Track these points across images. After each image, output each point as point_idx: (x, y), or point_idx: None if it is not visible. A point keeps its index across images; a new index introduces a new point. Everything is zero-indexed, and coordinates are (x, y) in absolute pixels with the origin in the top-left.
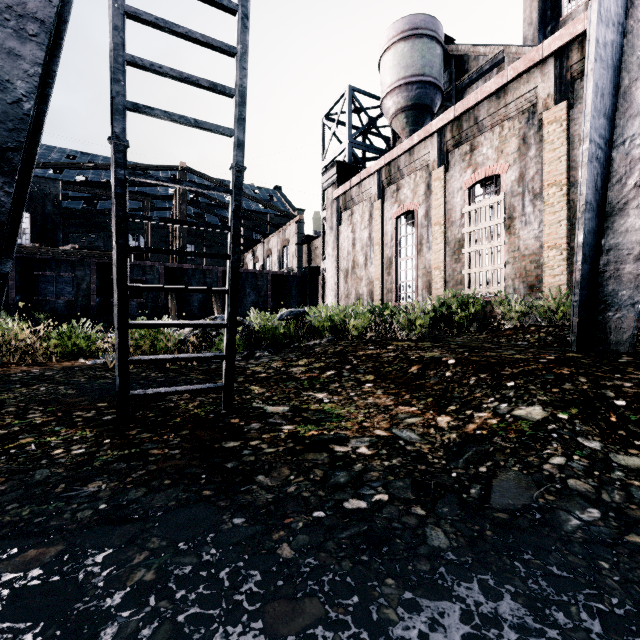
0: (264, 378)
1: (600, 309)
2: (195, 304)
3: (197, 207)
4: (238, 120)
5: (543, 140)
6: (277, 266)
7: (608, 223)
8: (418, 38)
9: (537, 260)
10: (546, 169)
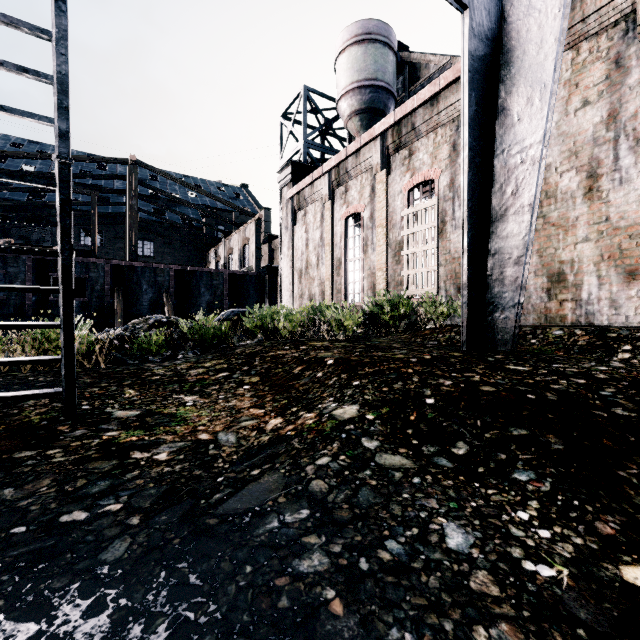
0: (152, 381)
1: (489, 310)
2: (145, 303)
3: (153, 203)
4: (58, 109)
5: None
6: (238, 265)
7: (493, 228)
8: (371, 43)
9: None
10: None
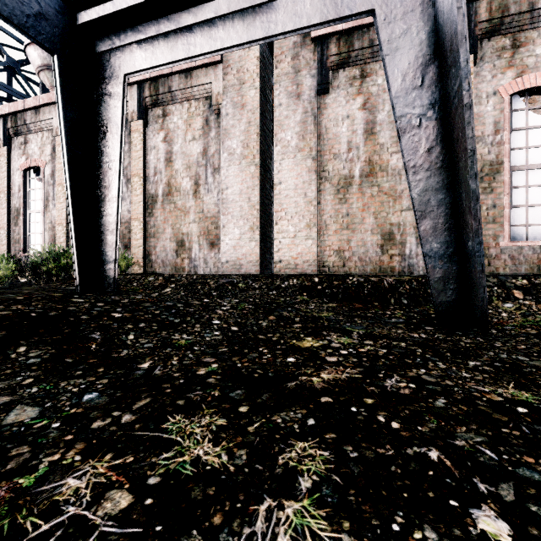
0: None
1: (100, 263)
2: None
3: None
4: None
5: (131, 142)
6: None
7: (99, 208)
8: None
9: (129, 227)
10: (133, 163)
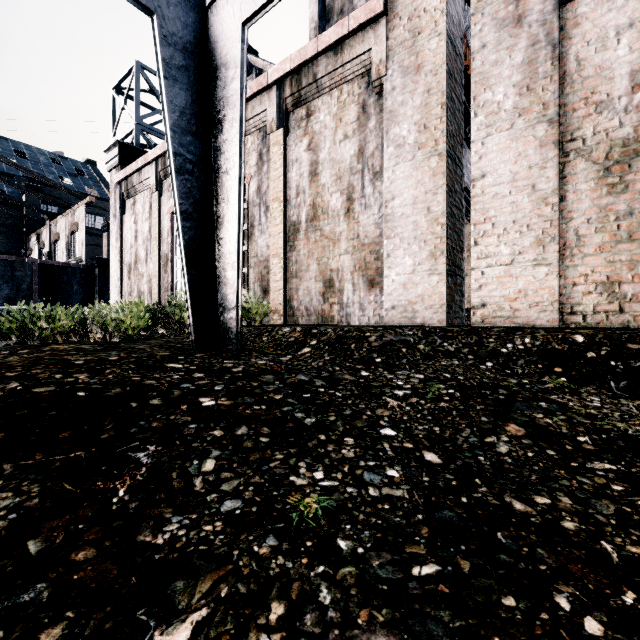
0: None
1: (221, 311)
2: None
3: None
4: None
5: (270, 159)
6: (65, 255)
7: (217, 234)
8: None
9: (268, 266)
10: (272, 185)
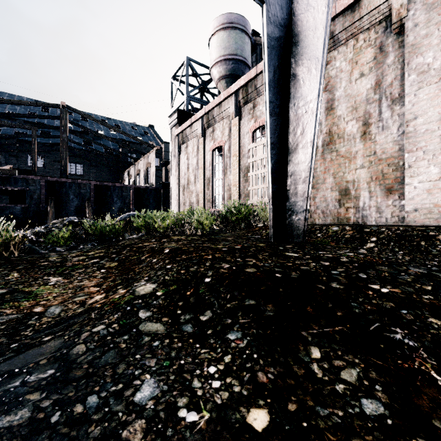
0: (39, 266)
1: (289, 214)
2: (72, 209)
3: (81, 136)
4: None
5: None
6: (143, 182)
7: (290, 157)
8: (233, 29)
9: None
10: None
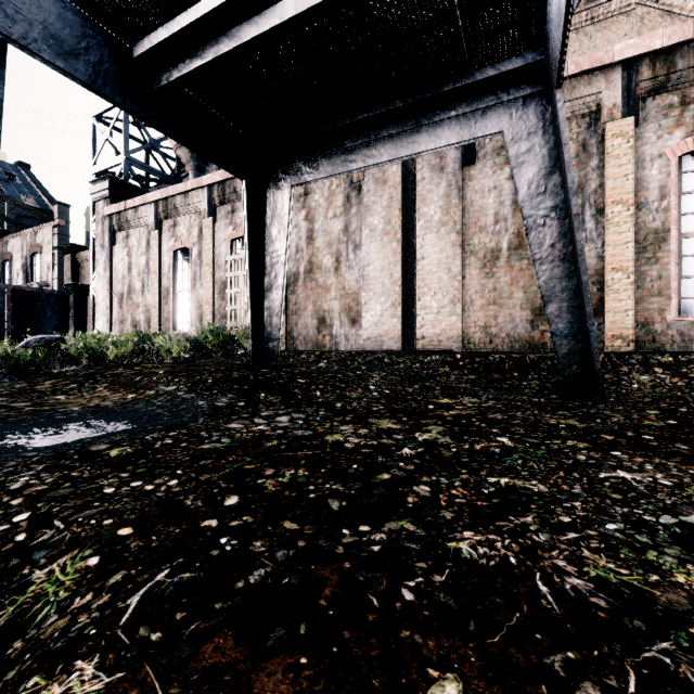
0: (7, 393)
1: (266, 341)
2: None
3: None
4: None
5: None
6: (22, 277)
7: (266, 294)
8: None
9: None
10: None
